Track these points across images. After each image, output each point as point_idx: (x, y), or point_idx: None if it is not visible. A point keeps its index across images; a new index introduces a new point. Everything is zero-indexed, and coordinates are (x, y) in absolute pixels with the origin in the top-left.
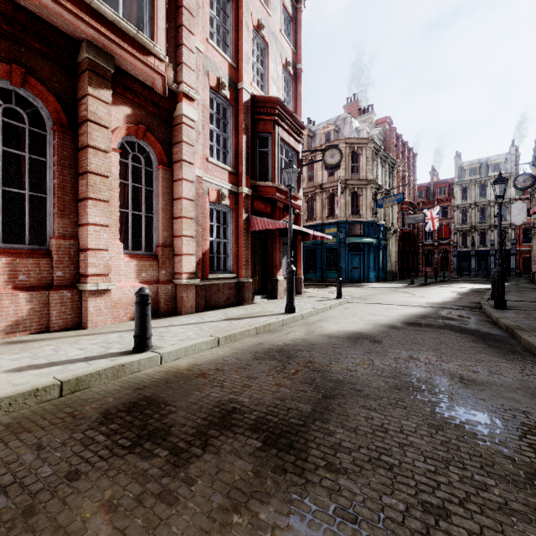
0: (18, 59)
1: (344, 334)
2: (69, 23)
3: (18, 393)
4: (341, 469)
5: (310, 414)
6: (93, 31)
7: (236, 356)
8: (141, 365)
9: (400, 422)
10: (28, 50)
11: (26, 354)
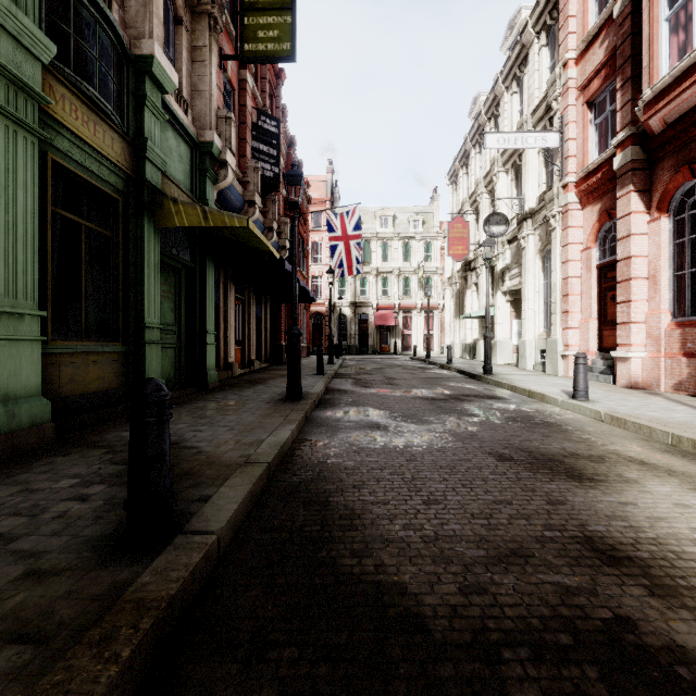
0: (689, 157)
1: (583, 467)
2: (685, 101)
3: (522, 388)
4: (409, 399)
5: (435, 403)
6: (688, 91)
7: (548, 416)
8: (551, 401)
9: (401, 406)
10: (695, 142)
11: (602, 392)
